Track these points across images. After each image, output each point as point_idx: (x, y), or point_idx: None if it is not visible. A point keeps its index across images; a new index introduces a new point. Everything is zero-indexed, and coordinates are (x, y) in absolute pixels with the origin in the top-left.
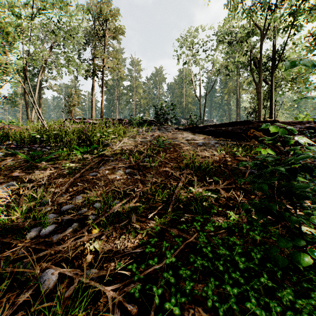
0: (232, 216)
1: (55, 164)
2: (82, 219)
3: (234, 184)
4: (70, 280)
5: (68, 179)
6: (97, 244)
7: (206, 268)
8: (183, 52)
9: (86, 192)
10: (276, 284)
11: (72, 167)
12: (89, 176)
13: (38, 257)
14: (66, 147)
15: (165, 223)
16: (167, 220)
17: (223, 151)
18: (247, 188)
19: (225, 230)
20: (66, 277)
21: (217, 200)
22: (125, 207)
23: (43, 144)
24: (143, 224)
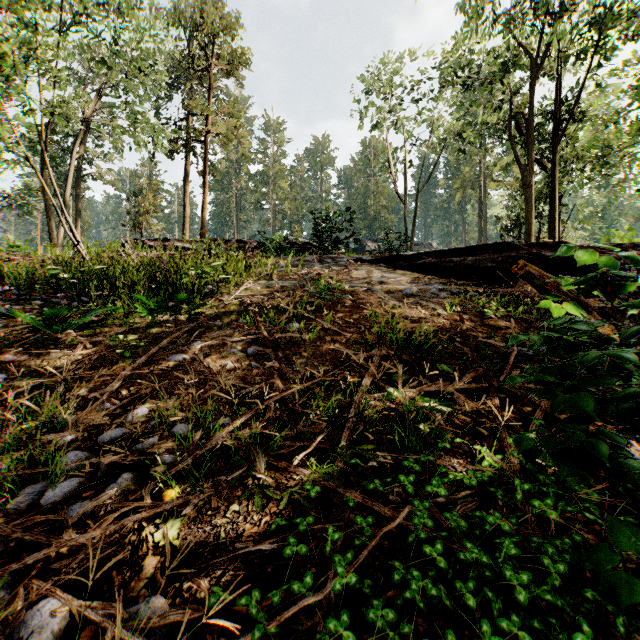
0: (486, 458)
1: (95, 335)
2: (144, 463)
3: (485, 381)
4: (97, 630)
5: (121, 369)
6: (172, 527)
7: (433, 598)
8: (372, 103)
9: (159, 399)
10: (607, 639)
11: (133, 341)
12: (167, 361)
13: (28, 564)
14: (123, 299)
15: (332, 476)
16: (336, 468)
17: (457, 308)
18: (513, 389)
19: (471, 490)
20: (88, 621)
21: (449, 416)
22: (241, 436)
23: (76, 292)
24: (282, 477)
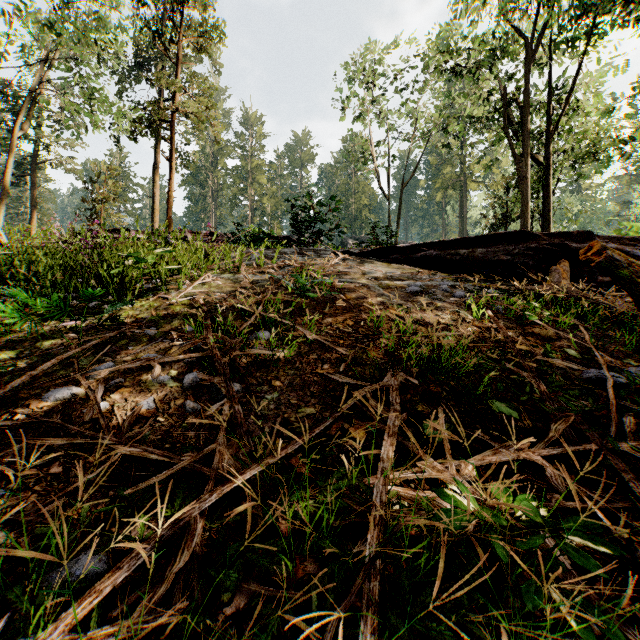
0: None
1: None
2: None
3: (577, 434)
4: None
5: None
6: None
7: None
8: (355, 92)
9: None
10: None
11: (4, 362)
12: (42, 400)
13: None
14: None
15: None
16: None
17: (486, 310)
18: (639, 454)
19: None
20: None
21: None
22: None
23: None
24: None
